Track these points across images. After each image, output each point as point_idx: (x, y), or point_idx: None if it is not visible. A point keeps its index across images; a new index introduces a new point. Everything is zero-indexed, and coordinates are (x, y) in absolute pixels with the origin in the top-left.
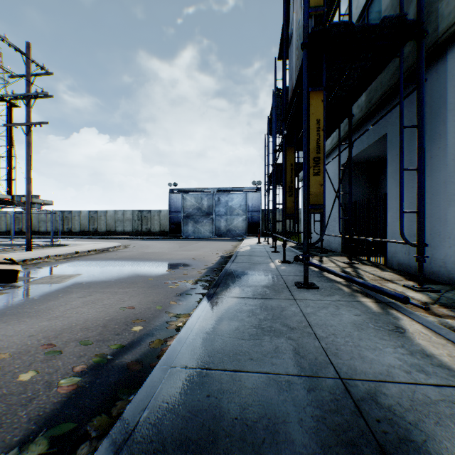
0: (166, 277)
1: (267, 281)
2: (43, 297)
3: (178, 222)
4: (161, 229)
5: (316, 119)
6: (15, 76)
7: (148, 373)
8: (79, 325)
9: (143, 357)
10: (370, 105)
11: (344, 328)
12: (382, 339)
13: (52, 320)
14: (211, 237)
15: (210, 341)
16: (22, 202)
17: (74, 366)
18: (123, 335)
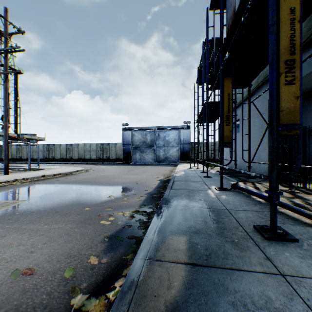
0: (104, 206)
1: (216, 220)
2: None
3: (128, 152)
4: (116, 157)
5: (289, 8)
6: None
7: None
8: None
9: None
10: (309, 33)
11: None
12: None
13: None
14: (153, 163)
15: None
16: (24, 138)
17: None
18: None
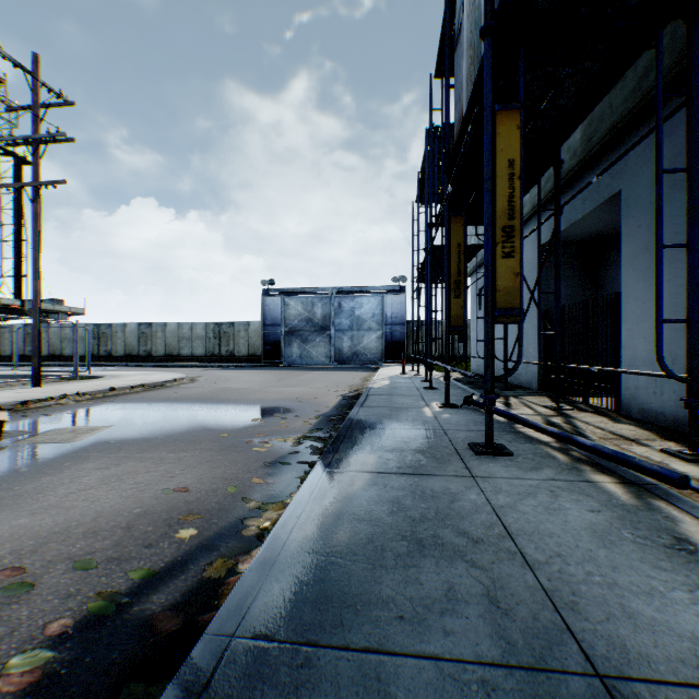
0: (251, 432)
1: (421, 440)
2: (36, 468)
3: (276, 341)
4: (249, 353)
5: (508, 160)
6: (16, 108)
7: (193, 640)
8: (84, 526)
9: (188, 598)
10: (589, 146)
11: (576, 540)
12: (658, 568)
13: (38, 514)
14: (328, 364)
15: (318, 571)
16: None
17: (48, 621)
18: (158, 548)
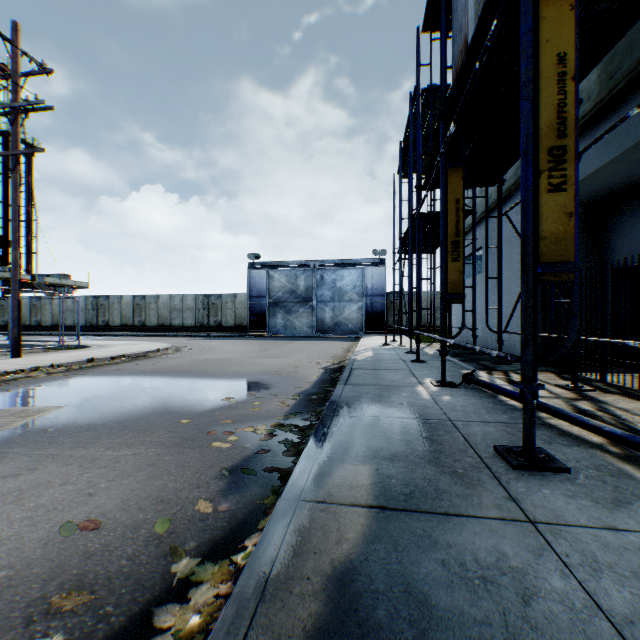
0: (217, 416)
1: (427, 438)
2: None
3: (261, 311)
4: (236, 323)
5: (556, 55)
6: None
7: None
8: None
9: None
10: (611, 83)
11: None
12: None
13: None
14: (310, 334)
15: None
16: (45, 284)
17: None
18: None
